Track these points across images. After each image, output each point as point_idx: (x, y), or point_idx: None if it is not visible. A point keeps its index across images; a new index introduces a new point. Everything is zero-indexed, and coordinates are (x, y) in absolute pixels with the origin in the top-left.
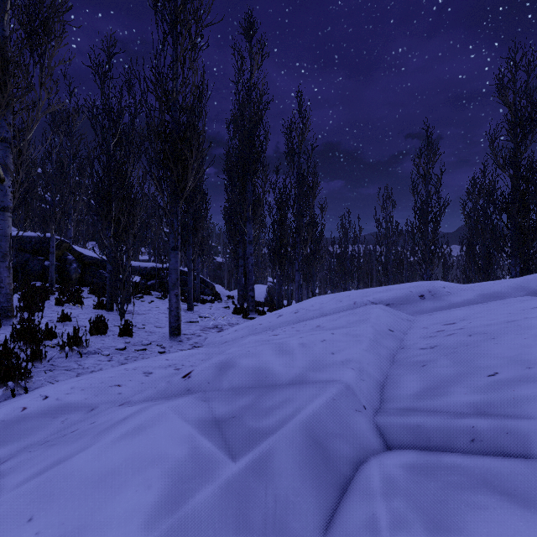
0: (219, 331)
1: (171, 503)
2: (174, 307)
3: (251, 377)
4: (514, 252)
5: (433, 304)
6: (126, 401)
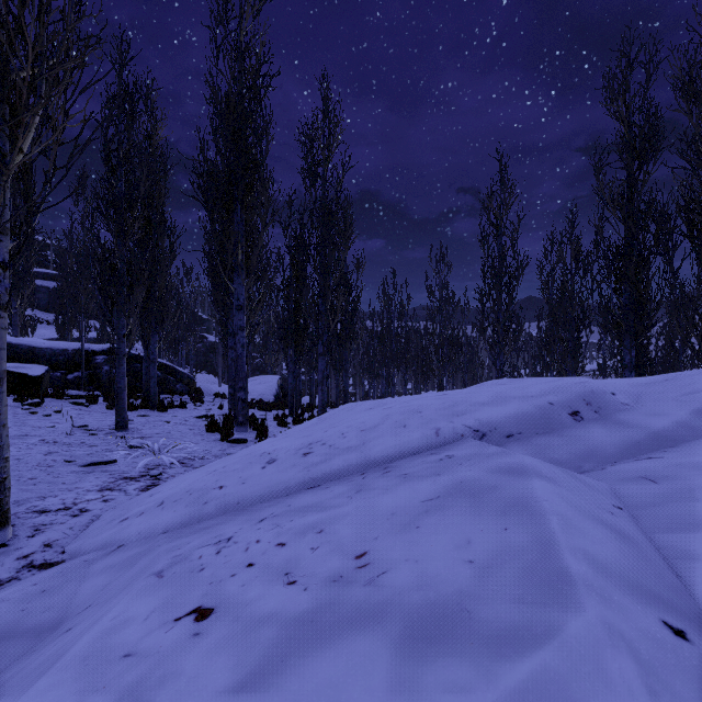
0: (148, 485)
1: None
2: None
3: None
4: (630, 328)
5: (611, 434)
6: None
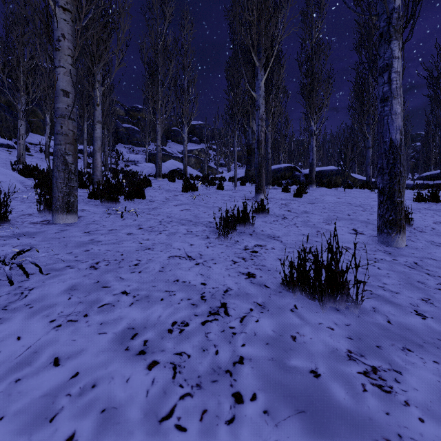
0: None
1: None
2: None
3: None
4: None
5: None
6: None
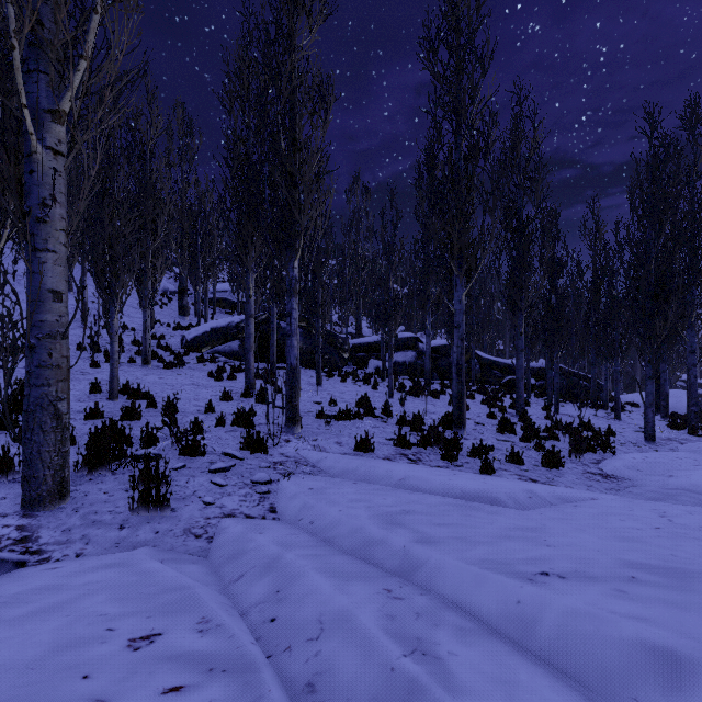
0: (680, 443)
1: None
2: (650, 420)
3: None
4: None
5: None
6: (696, 465)
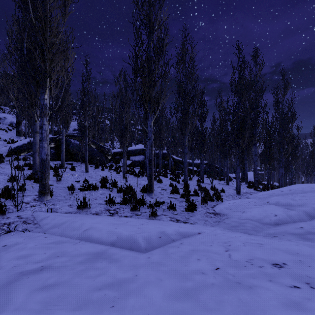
0: (250, 194)
1: (285, 212)
2: (238, 184)
3: (286, 204)
4: None
5: None
6: (255, 205)
